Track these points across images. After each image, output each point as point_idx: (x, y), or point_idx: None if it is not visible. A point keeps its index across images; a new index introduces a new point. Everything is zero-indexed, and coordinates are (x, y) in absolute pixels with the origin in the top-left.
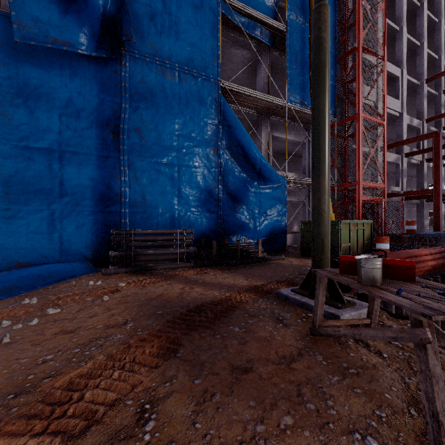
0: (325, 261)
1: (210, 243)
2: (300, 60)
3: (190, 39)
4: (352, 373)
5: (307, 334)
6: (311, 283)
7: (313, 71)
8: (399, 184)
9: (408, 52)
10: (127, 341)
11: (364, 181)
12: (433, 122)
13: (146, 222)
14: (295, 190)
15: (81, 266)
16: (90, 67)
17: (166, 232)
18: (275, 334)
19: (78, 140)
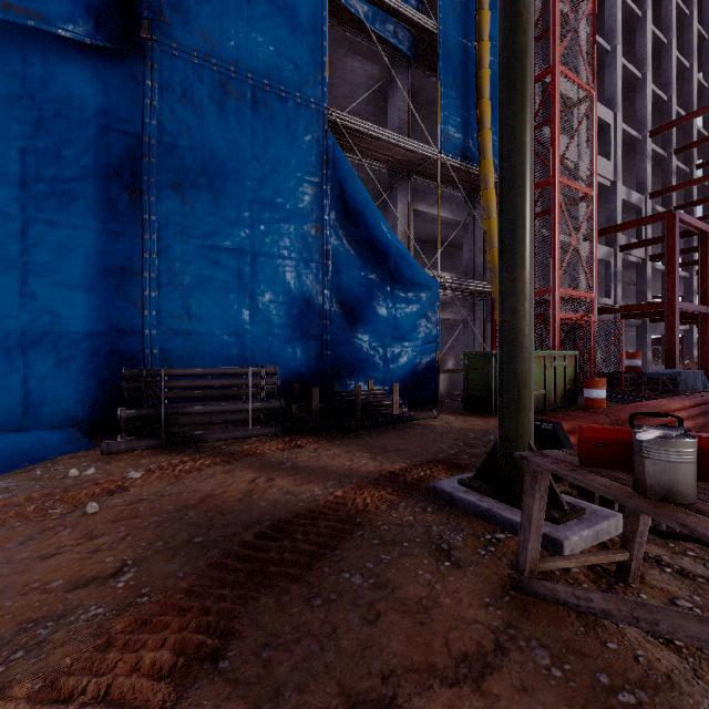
0: (524, 428)
1: (309, 391)
2: (460, 83)
3: (274, 32)
4: (628, 704)
5: (505, 588)
6: (496, 469)
7: (502, 67)
8: (611, 294)
9: (623, 88)
10: (108, 625)
11: (563, 287)
12: (658, 200)
13: (192, 355)
14: (452, 302)
15: (62, 438)
16: (84, 65)
17: (228, 372)
18: (439, 591)
19: (59, 199)
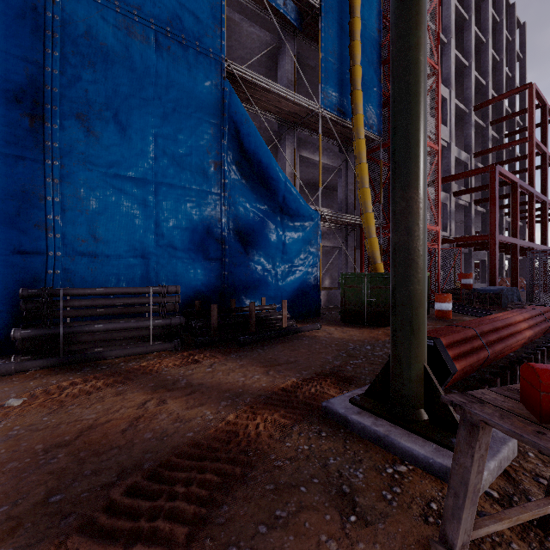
0: (419, 349)
1: (209, 307)
2: (337, 51)
3: None
4: None
5: None
6: (388, 388)
7: None
8: (447, 229)
9: (455, 72)
10: None
11: None
12: (477, 160)
13: (96, 275)
14: (330, 232)
15: None
16: None
17: (131, 291)
18: None
19: None
